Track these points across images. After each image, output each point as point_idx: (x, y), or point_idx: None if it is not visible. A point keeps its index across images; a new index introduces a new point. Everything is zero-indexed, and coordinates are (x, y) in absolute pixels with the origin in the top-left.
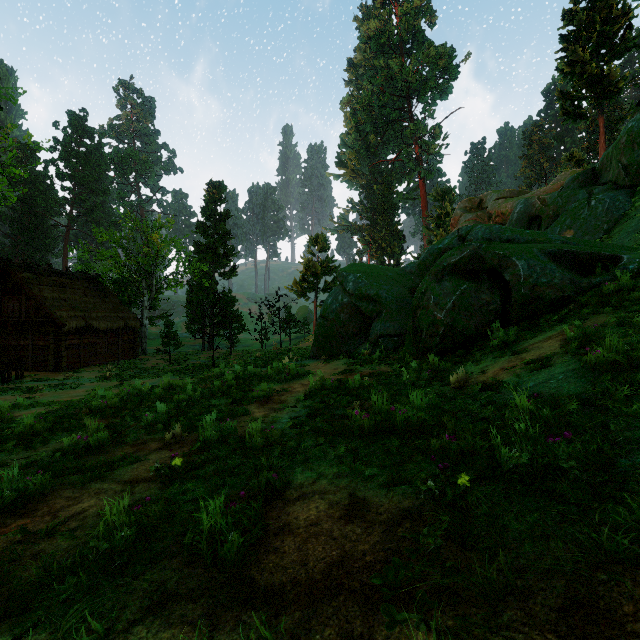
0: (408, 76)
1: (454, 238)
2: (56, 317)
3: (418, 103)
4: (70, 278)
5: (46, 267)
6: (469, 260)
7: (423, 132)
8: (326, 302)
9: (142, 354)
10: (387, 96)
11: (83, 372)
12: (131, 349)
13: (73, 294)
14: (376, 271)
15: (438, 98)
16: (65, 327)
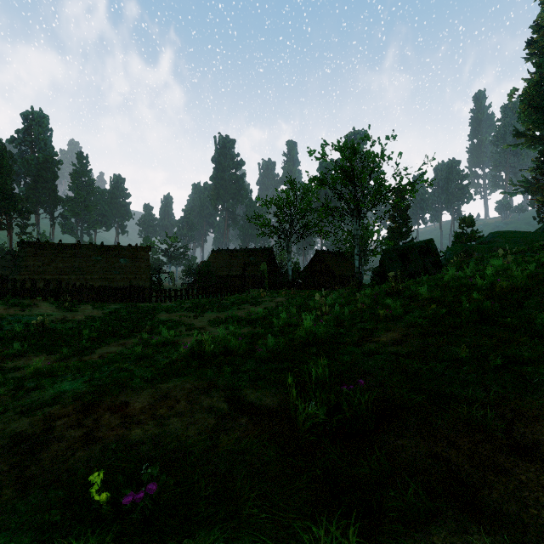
0: None
1: (484, 238)
2: (333, 270)
3: None
4: (334, 254)
5: (327, 251)
6: (464, 252)
7: None
8: None
9: None
10: None
11: None
12: None
13: (336, 261)
14: None
15: None
16: (335, 274)
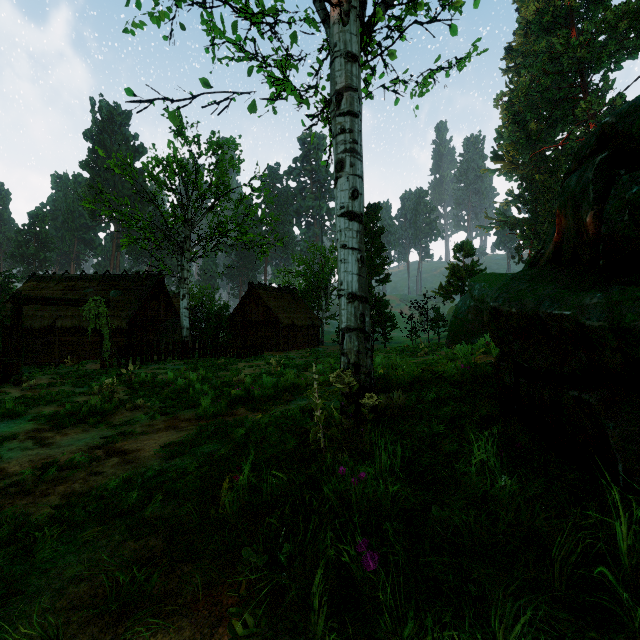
0: (576, 52)
1: None
2: (277, 318)
3: (594, 73)
4: (280, 292)
5: (269, 286)
6: None
7: (598, 107)
8: (457, 305)
9: (321, 345)
10: (550, 78)
11: (292, 353)
12: (315, 340)
13: (283, 302)
14: (501, 279)
15: (623, 59)
16: (281, 324)
